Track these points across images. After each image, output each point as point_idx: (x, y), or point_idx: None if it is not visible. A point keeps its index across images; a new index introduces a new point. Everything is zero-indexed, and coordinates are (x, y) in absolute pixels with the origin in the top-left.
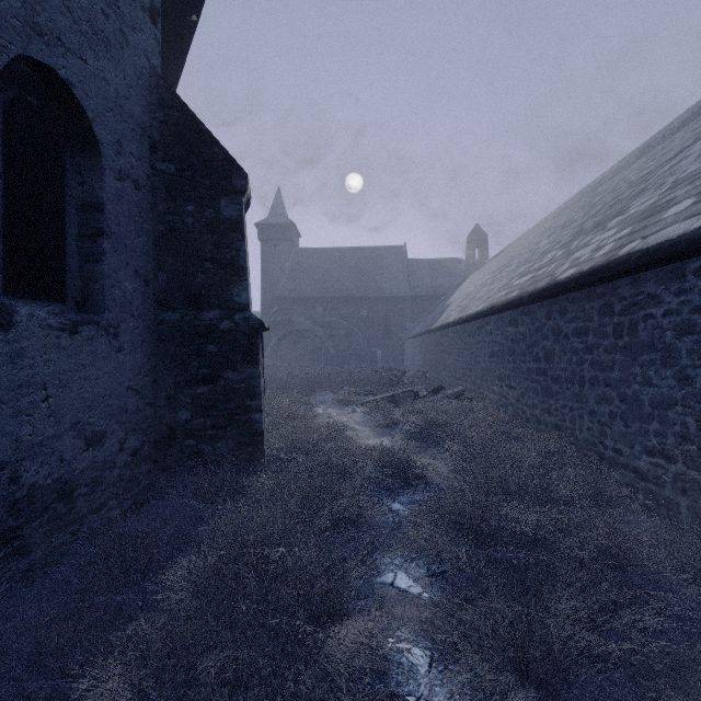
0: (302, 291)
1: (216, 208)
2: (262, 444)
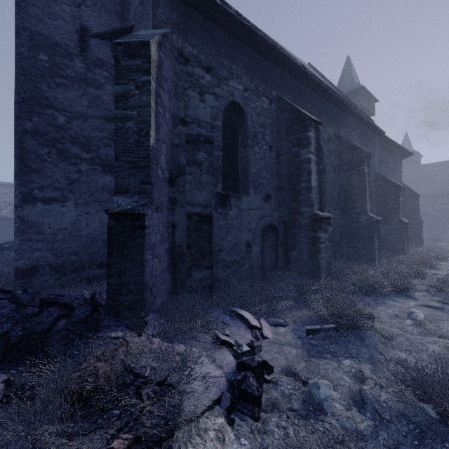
0: (424, 191)
1: (413, 202)
2: (423, 243)
